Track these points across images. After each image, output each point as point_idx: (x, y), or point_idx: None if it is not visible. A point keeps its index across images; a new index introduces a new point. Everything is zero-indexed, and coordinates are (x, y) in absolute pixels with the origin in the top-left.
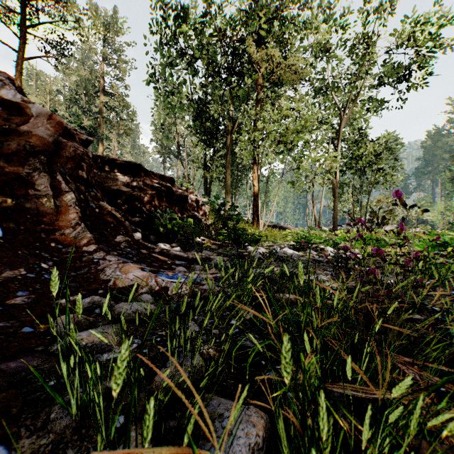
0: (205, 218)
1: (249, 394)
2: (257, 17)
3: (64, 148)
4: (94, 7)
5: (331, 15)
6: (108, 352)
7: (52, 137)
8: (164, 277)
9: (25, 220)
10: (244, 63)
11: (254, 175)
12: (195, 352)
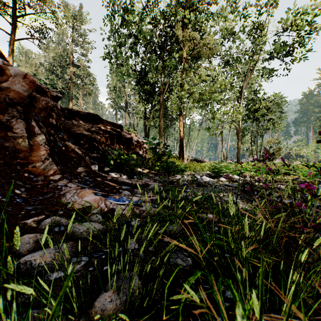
0: (145, 154)
1: (182, 318)
2: (183, 9)
3: (38, 101)
4: (66, 4)
5: (236, 8)
6: (58, 270)
7: (27, 92)
8: (112, 200)
9: (4, 155)
10: (173, 43)
11: (180, 123)
12: (132, 277)
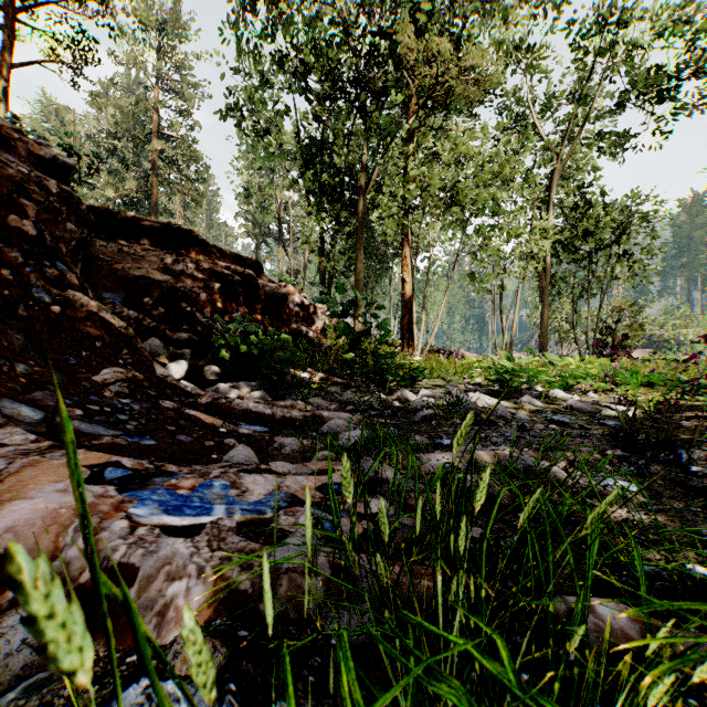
0: (320, 336)
1: None
2: None
3: None
4: None
5: None
6: None
7: None
8: (149, 508)
9: None
10: (387, 70)
11: (405, 263)
12: None
